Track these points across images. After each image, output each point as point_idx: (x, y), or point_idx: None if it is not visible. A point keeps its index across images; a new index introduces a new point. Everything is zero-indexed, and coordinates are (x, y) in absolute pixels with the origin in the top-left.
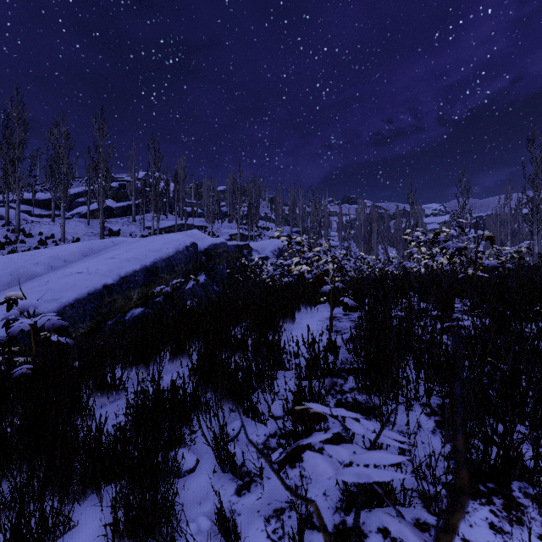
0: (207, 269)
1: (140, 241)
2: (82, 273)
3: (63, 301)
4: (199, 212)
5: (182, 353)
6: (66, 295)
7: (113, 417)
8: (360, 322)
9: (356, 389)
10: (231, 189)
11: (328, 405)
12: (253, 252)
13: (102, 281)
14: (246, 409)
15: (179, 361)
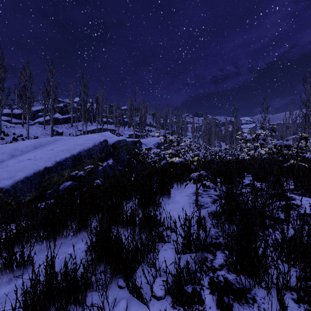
0: (113, 156)
1: (71, 139)
2: (31, 159)
3: (16, 178)
4: (111, 121)
5: (84, 228)
6: (18, 175)
7: (14, 297)
8: (216, 197)
9: (224, 266)
10: (130, 108)
11: (202, 285)
12: (142, 145)
13: (43, 165)
14: (131, 289)
15: (82, 233)
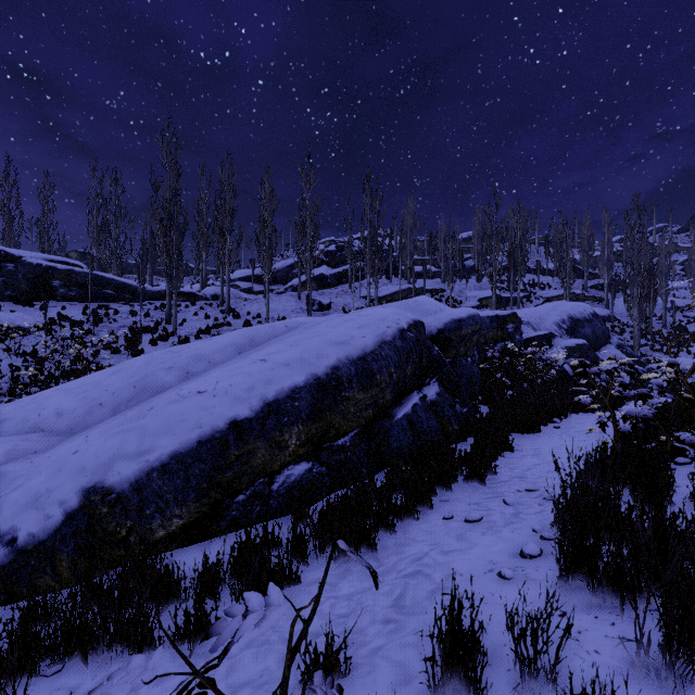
0: (441, 371)
1: (320, 324)
2: (204, 393)
3: (150, 457)
4: (433, 270)
5: None
6: (160, 445)
7: None
8: None
9: None
10: (480, 231)
11: None
12: (523, 327)
13: (229, 412)
14: None
15: None
